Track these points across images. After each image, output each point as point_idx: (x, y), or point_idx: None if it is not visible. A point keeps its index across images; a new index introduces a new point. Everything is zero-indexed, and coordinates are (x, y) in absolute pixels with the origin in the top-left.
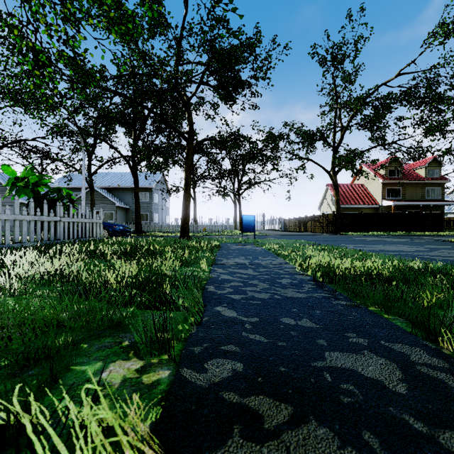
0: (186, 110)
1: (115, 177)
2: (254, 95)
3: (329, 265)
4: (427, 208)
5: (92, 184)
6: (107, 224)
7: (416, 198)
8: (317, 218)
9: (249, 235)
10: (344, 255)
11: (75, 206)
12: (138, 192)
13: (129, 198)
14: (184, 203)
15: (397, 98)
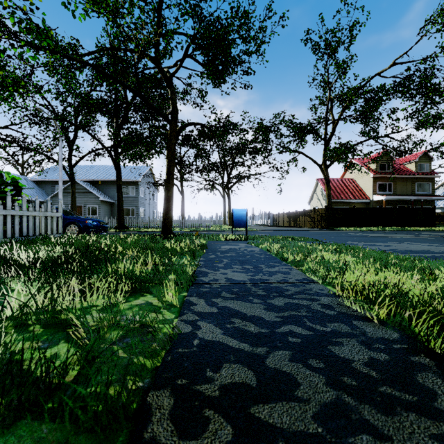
0: (169, 87)
1: (100, 170)
2: (246, 72)
3: (395, 290)
4: (417, 203)
5: (73, 177)
6: (77, 219)
7: (406, 193)
8: (308, 213)
9: (239, 231)
10: (373, 259)
11: (56, 200)
12: (121, 185)
13: (114, 192)
14: (166, 194)
15: (391, 89)
